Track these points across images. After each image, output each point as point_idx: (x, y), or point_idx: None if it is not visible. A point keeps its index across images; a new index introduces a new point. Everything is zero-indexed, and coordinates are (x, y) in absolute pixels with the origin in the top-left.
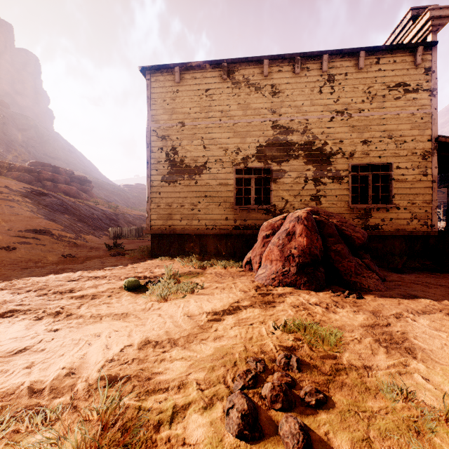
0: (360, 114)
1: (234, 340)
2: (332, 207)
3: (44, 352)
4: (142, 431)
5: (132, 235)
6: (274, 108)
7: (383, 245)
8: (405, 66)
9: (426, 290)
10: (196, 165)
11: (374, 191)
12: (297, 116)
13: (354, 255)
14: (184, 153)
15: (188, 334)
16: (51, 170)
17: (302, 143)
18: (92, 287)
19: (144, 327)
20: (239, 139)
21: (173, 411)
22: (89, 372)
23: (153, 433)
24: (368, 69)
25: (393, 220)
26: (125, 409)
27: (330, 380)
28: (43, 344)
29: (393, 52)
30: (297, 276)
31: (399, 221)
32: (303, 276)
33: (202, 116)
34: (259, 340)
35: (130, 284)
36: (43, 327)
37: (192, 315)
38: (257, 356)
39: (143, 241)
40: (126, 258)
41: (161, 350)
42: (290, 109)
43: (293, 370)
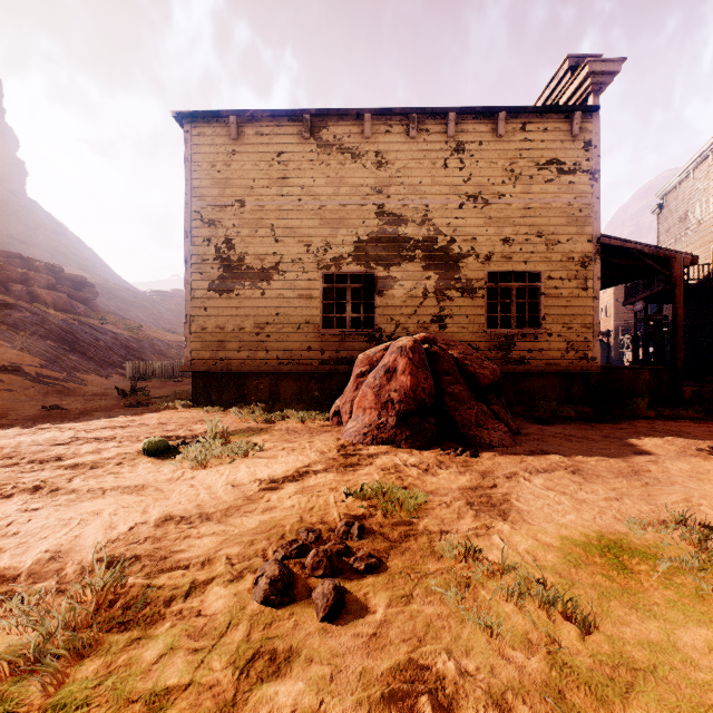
0: (500, 200)
1: (290, 511)
2: (462, 332)
3: (17, 536)
4: (149, 607)
5: (166, 374)
6: (380, 186)
7: (531, 386)
8: (559, 137)
9: (563, 445)
10: (262, 267)
11: (522, 310)
12: (413, 199)
13: (480, 399)
14: (245, 248)
15: (228, 507)
16: (22, 264)
17: (419, 239)
18: (93, 453)
19: (167, 502)
20: (329, 229)
21: (191, 586)
22: (83, 555)
23: (163, 607)
24: (511, 137)
25: (543, 351)
26: (130, 588)
27: (393, 546)
28: (16, 527)
29: (544, 117)
30: (397, 429)
31: (551, 352)
32: (405, 430)
33: (272, 193)
34: (322, 509)
35: (153, 446)
36: (14, 506)
37: (240, 484)
38: (314, 526)
39: (182, 384)
40: (151, 410)
41: (186, 526)
42: (402, 189)
43: (353, 539)
